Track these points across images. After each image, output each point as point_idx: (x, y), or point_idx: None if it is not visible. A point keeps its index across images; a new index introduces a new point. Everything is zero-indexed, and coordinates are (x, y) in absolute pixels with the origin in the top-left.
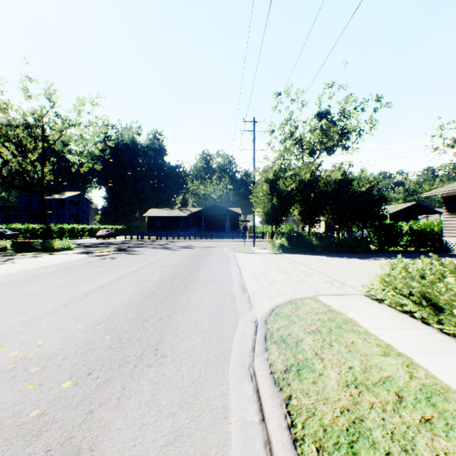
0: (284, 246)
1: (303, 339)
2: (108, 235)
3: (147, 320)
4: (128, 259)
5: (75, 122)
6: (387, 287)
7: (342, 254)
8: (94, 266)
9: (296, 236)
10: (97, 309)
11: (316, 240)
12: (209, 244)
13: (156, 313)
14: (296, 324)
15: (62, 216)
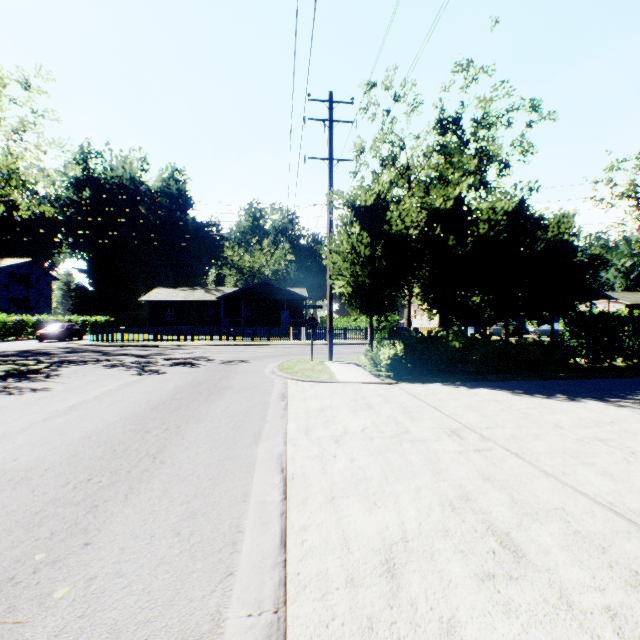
0: (402, 363)
1: None
2: (62, 334)
3: None
4: None
5: None
6: None
7: (534, 383)
8: None
9: (422, 340)
10: None
11: (464, 347)
12: (243, 353)
13: None
14: None
15: None
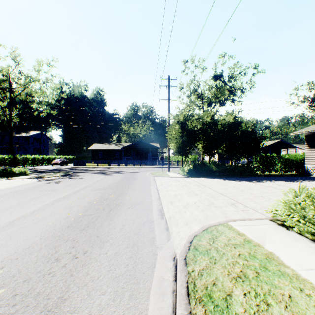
0: (192, 171)
1: (232, 293)
2: (61, 163)
3: (59, 260)
4: (69, 183)
5: (35, 79)
6: (295, 214)
7: (234, 178)
8: (37, 190)
9: (200, 164)
10: (12, 243)
11: (215, 167)
12: (136, 170)
13: (72, 247)
14: (218, 264)
15: (27, 149)
